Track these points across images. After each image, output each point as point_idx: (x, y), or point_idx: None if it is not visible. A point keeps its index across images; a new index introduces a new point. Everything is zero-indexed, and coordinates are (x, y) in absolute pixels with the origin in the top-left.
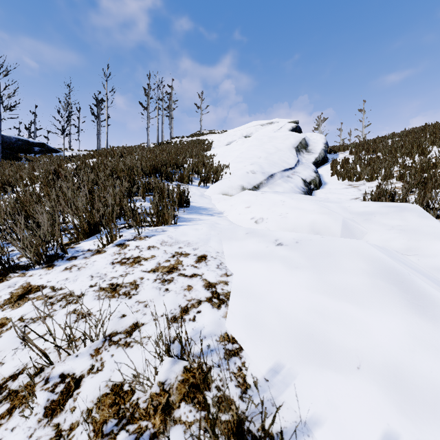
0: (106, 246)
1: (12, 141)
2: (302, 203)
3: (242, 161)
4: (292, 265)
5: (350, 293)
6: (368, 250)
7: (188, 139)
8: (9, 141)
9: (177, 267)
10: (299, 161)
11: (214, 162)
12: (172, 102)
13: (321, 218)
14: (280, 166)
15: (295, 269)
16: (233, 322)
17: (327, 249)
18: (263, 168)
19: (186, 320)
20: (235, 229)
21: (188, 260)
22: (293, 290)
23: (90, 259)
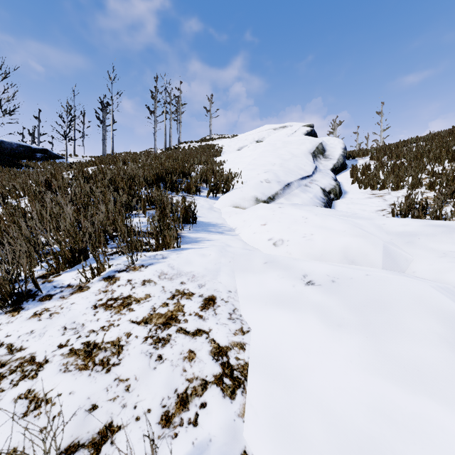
0: (91, 280)
1: (13, 148)
2: (328, 221)
3: (255, 169)
4: (332, 321)
5: (429, 380)
6: (439, 301)
7: (196, 144)
8: (10, 147)
9: (176, 317)
10: (317, 168)
11: (225, 169)
12: (180, 106)
13: (356, 243)
14: (297, 173)
15: (338, 329)
16: (255, 429)
17: (378, 297)
18: (279, 176)
19: (184, 421)
20: (250, 256)
21: (191, 304)
22: (340, 368)
23: (67, 300)
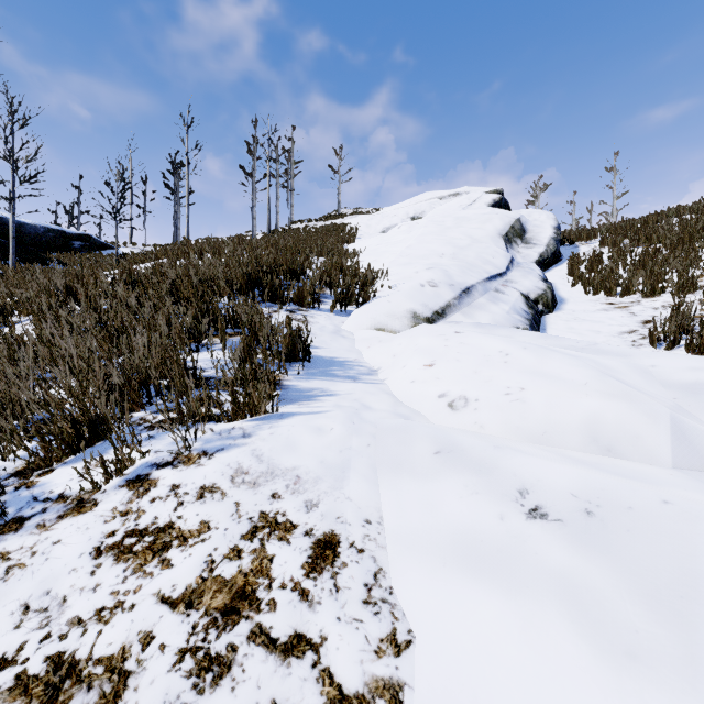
0: (104, 485)
1: (38, 233)
2: (549, 361)
3: (410, 263)
4: (610, 637)
5: None
6: None
7: (317, 223)
8: (34, 232)
9: (252, 591)
10: (513, 260)
11: (361, 264)
12: (292, 165)
13: (613, 411)
14: (481, 270)
15: (629, 667)
16: None
17: None
18: (451, 275)
19: None
20: (407, 435)
21: (287, 555)
22: None
23: (49, 533)
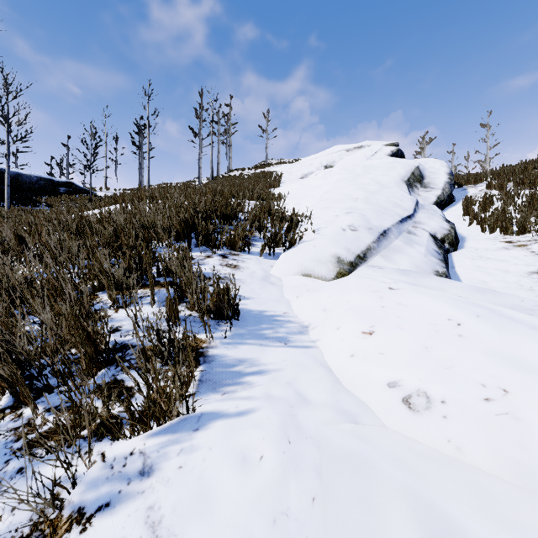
0: None
1: (32, 181)
2: (517, 339)
3: (330, 207)
4: None
5: None
6: None
7: (250, 171)
8: (29, 181)
9: None
10: (418, 203)
11: (286, 207)
12: (230, 126)
13: None
14: (393, 213)
15: None
16: None
17: None
18: (368, 219)
19: None
20: (368, 484)
21: None
22: None
23: None
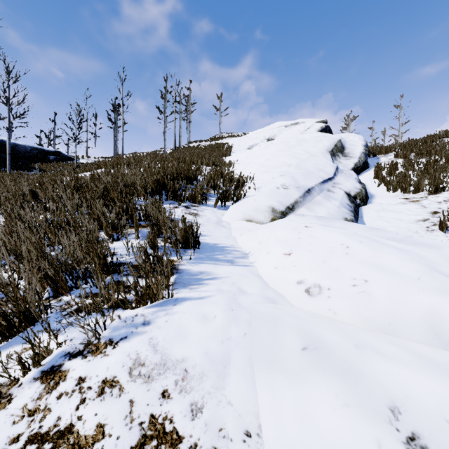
0: (22, 377)
1: (27, 150)
2: (382, 254)
3: (269, 171)
4: None
5: None
6: None
7: (206, 143)
8: (24, 150)
9: None
10: (338, 168)
11: (235, 171)
12: (190, 105)
13: None
14: (317, 176)
15: None
16: None
17: None
18: (297, 180)
19: None
20: (277, 325)
21: None
22: None
23: None
